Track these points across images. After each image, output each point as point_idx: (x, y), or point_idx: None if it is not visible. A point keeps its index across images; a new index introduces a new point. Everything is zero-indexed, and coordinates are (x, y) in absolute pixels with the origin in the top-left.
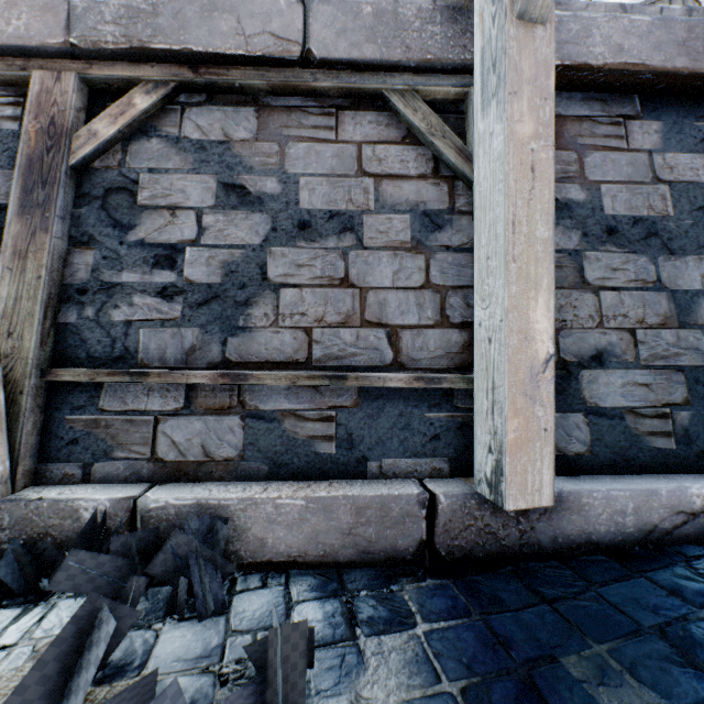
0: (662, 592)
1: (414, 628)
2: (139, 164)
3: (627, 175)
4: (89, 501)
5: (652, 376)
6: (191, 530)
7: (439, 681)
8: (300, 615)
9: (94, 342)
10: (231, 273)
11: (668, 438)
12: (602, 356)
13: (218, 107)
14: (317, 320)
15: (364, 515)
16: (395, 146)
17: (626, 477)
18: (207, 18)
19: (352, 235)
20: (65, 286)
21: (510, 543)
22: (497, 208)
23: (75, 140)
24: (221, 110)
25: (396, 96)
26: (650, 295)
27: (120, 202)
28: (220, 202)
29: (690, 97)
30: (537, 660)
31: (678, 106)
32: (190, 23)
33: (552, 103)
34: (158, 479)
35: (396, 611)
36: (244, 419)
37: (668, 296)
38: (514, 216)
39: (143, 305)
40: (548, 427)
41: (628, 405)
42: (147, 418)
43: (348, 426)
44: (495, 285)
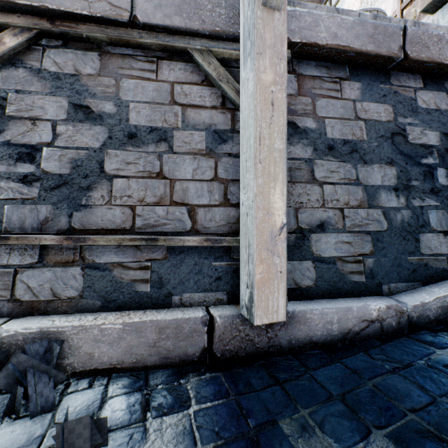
0: (349, 371)
1: (188, 409)
2: (8, 86)
3: (341, 114)
4: None
5: (353, 237)
6: (31, 351)
7: (195, 446)
8: (110, 406)
9: None
10: (77, 167)
11: (361, 275)
12: (324, 225)
13: (71, 50)
14: (139, 201)
15: (165, 333)
16: (196, 86)
17: (336, 300)
18: None
19: (166, 144)
20: None
21: (262, 346)
22: (251, 128)
23: None
24: (73, 52)
25: (197, 53)
26: (352, 188)
27: None
28: (70, 117)
29: (377, 69)
30: (264, 424)
31: (370, 74)
32: None
33: (285, 62)
34: (16, 314)
35: (179, 397)
36: (84, 269)
37: (362, 188)
38: (260, 133)
39: (8, 188)
40: (282, 270)
41: (338, 255)
42: (9, 270)
43: (159, 272)
44: (250, 178)
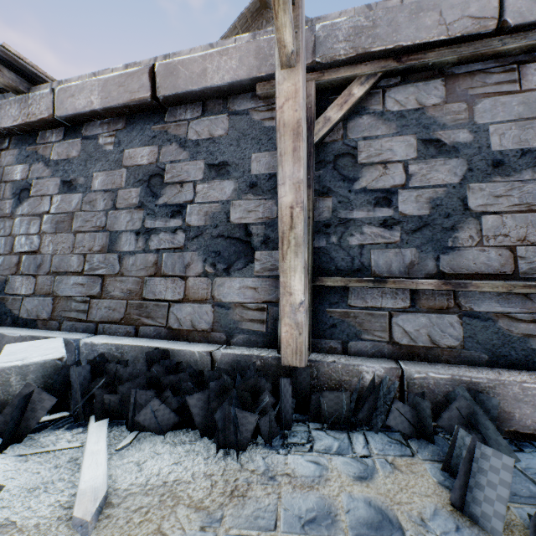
0: None
1: None
2: (355, 135)
3: None
4: (369, 367)
5: None
6: (463, 398)
7: None
8: None
9: (338, 259)
10: (436, 206)
11: None
12: None
13: (410, 84)
14: (519, 240)
15: None
16: None
17: None
18: (414, 19)
19: None
20: (315, 223)
21: None
22: None
23: (316, 125)
24: (413, 86)
25: None
26: None
27: (345, 163)
28: (420, 154)
29: None
30: None
31: None
32: (401, 26)
33: None
34: (396, 356)
35: None
36: (461, 317)
37: None
38: None
39: (370, 233)
40: None
41: None
42: (383, 313)
43: None
44: None
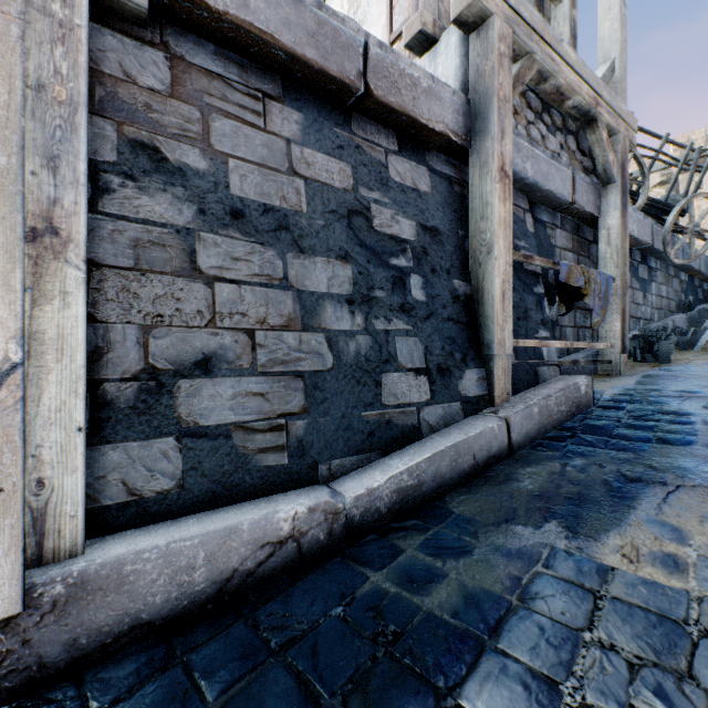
0: (187, 685)
1: None
2: None
3: (262, 157)
4: None
5: (270, 384)
6: None
7: None
8: None
9: None
10: None
11: (281, 452)
12: (210, 362)
13: None
14: None
15: None
16: None
17: (222, 511)
18: None
19: None
20: None
21: None
22: None
23: None
24: None
25: None
26: (276, 293)
27: None
28: None
29: (332, 102)
30: None
31: (320, 105)
32: None
33: None
34: None
35: None
36: None
37: (295, 296)
38: None
39: None
40: (8, 484)
41: (239, 420)
42: None
43: None
44: None
